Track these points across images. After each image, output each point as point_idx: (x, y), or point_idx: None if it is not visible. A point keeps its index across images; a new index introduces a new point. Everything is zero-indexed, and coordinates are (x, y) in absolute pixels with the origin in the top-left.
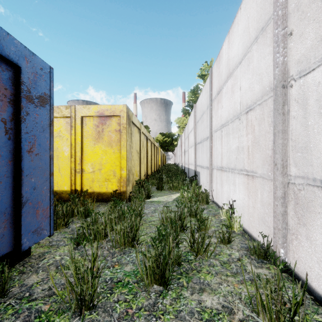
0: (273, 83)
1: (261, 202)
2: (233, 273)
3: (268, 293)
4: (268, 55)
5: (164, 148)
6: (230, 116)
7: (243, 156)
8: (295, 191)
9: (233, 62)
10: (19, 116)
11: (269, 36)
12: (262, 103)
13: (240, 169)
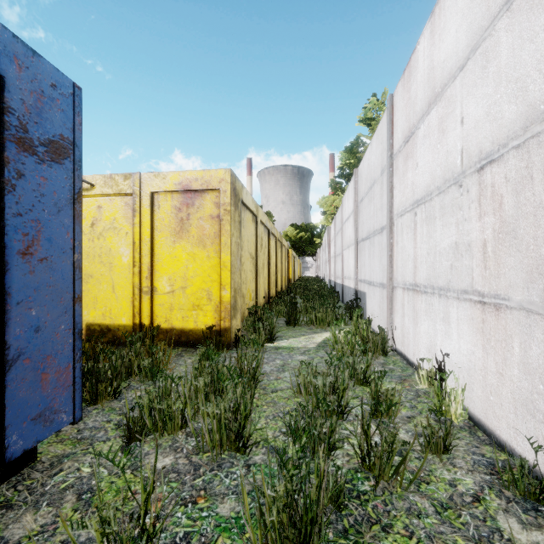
0: None
1: (522, 365)
2: (471, 540)
3: None
4: None
5: (298, 250)
6: (435, 182)
7: (471, 262)
8: None
9: (443, 71)
10: (1, 180)
11: None
12: (525, 144)
13: (461, 290)
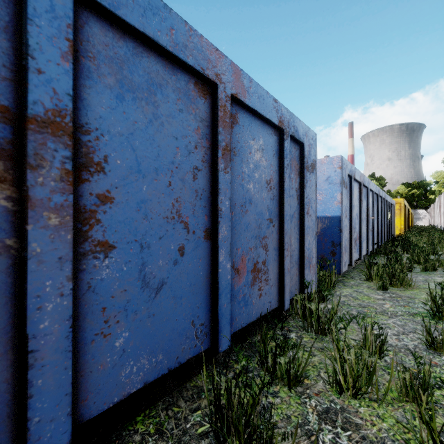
0: None
1: None
2: None
3: None
4: None
5: (409, 204)
6: None
7: None
8: None
9: None
10: (394, 214)
11: None
12: None
13: None
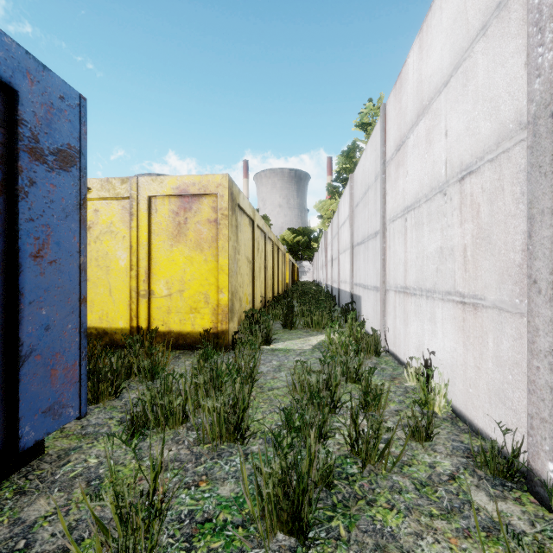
0: (529, 110)
1: (495, 359)
2: (444, 510)
3: None
4: (513, 56)
5: (295, 255)
6: (423, 190)
7: (453, 265)
8: None
9: (430, 85)
10: (15, 188)
11: (517, 17)
12: (498, 158)
13: (445, 292)
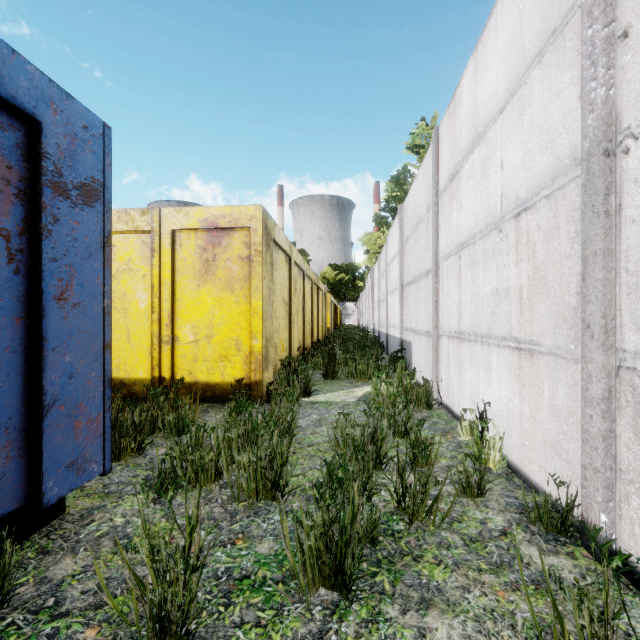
0: (583, 147)
1: (551, 408)
2: (494, 565)
3: (585, 624)
4: (568, 87)
5: (337, 295)
6: (478, 225)
7: (509, 308)
8: (636, 387)
9: (485, 111)
10: (38, 226)
11: (572, 47)
12: (553, 194)
13: (501, 337)
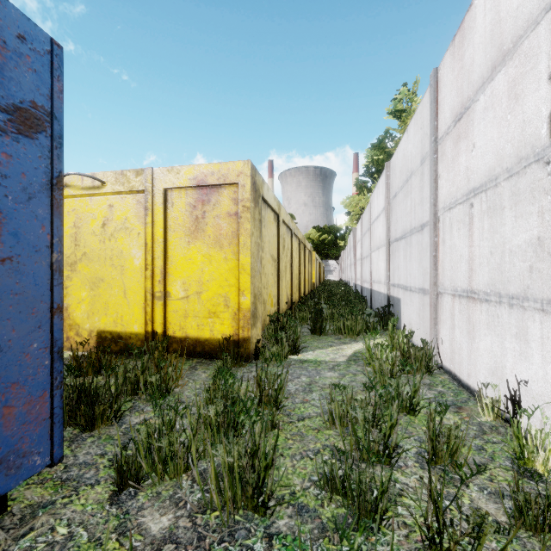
0: None
1: None
2: None
3: None
4: None
5: (321, 253)
6: (503, 163)
7: None
8: None
9: (516, 20)
10: None
11: None
12: None
13: (549, 300)
